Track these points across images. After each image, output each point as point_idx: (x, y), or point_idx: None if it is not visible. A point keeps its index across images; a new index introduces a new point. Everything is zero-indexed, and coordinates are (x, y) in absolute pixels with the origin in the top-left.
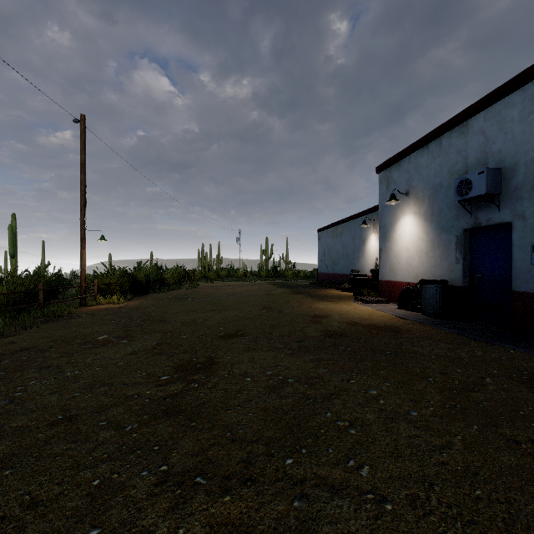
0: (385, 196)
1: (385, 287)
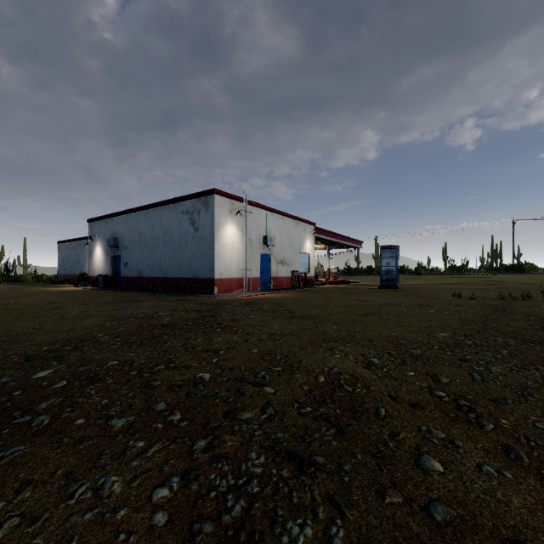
0: (91, 235)
1: (91, 279)
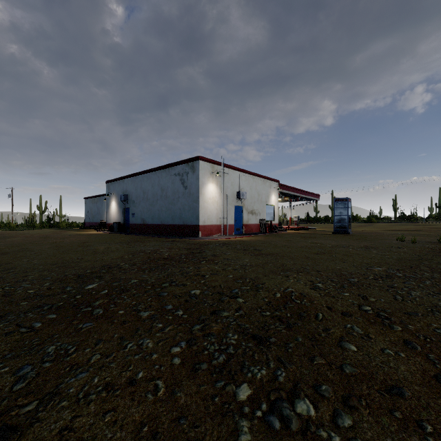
0: (108, 193)
1: (108, 226)
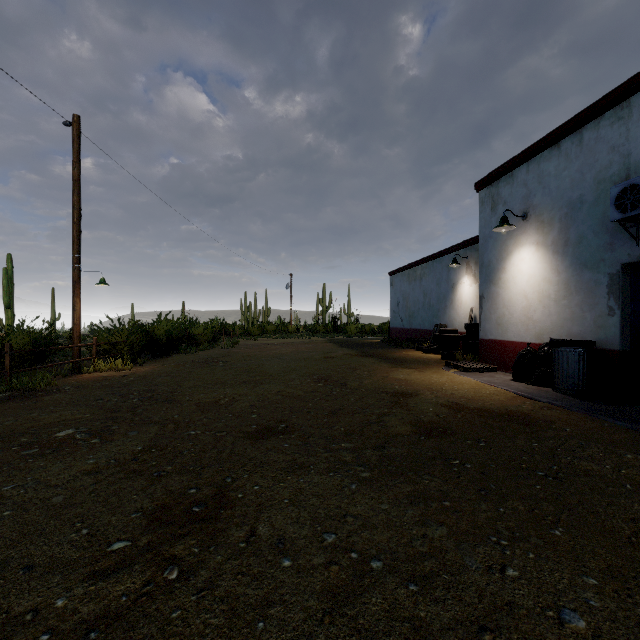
0: (490, 222)
1: (490, 349)
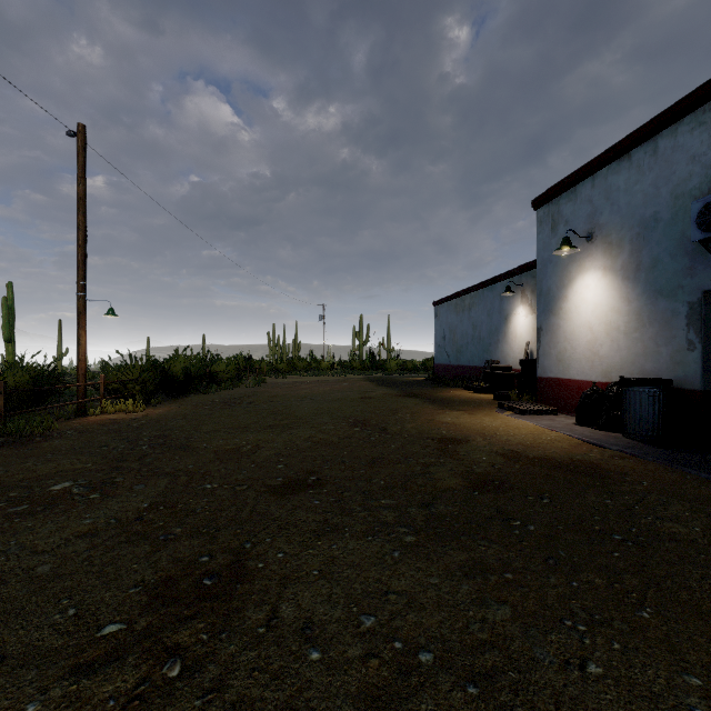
0: (549, 244)
1: (549, 388)
